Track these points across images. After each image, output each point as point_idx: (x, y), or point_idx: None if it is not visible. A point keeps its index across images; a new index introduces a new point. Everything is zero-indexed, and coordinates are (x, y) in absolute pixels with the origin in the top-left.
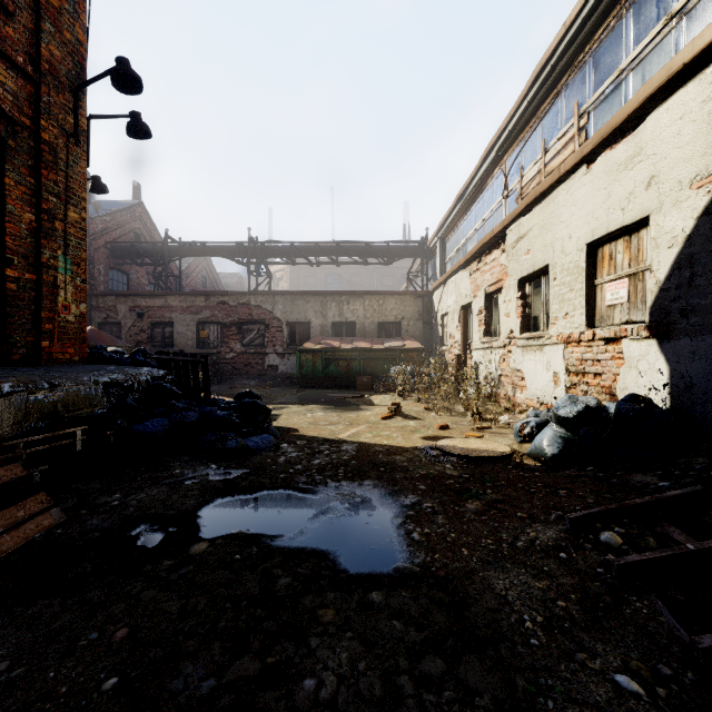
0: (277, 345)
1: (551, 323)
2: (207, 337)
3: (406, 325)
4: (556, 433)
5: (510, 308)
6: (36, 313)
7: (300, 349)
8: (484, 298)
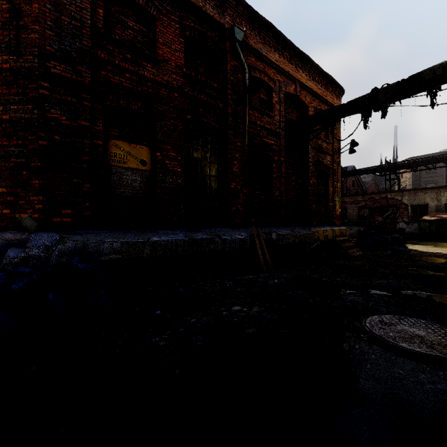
0: (404, 217)
1: None
2: (363, 214)
3: None
4: None
5: None
6: (332, 213)
7: (420, 220)
8: None
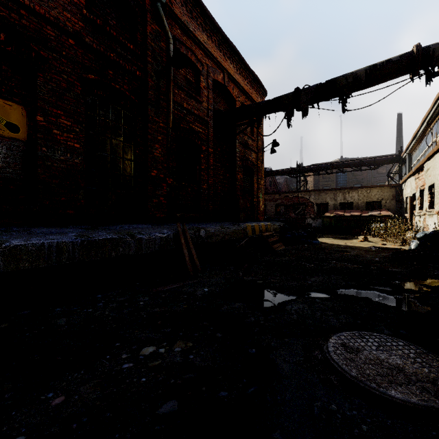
0: (311, 214)
1: (434, 206)
2: (279, 211)
3: (384, 202)
4: (416, 242)
5: (425, 198)
6: (257, 208)
7: (323, 216)
8: (419, 192)
